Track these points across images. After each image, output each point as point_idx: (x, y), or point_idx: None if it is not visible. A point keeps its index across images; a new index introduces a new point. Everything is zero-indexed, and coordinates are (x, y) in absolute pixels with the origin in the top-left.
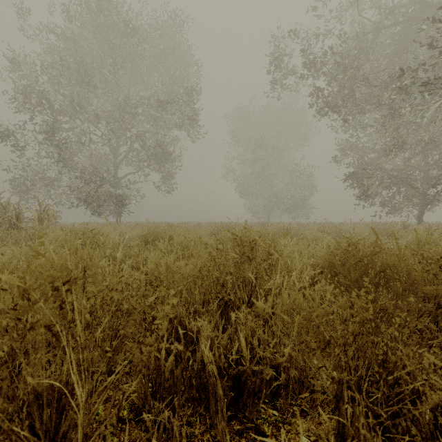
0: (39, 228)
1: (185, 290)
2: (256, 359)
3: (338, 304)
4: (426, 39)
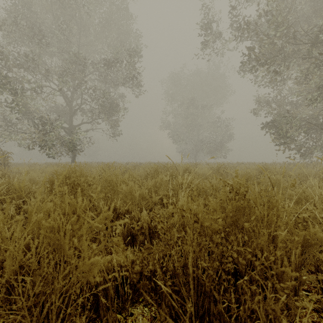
0: None
1: None
2: None
3: None
4: None
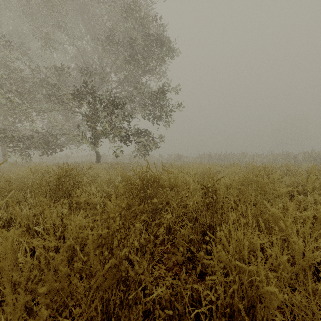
0: None
1: None
2: None
3: None
4: None
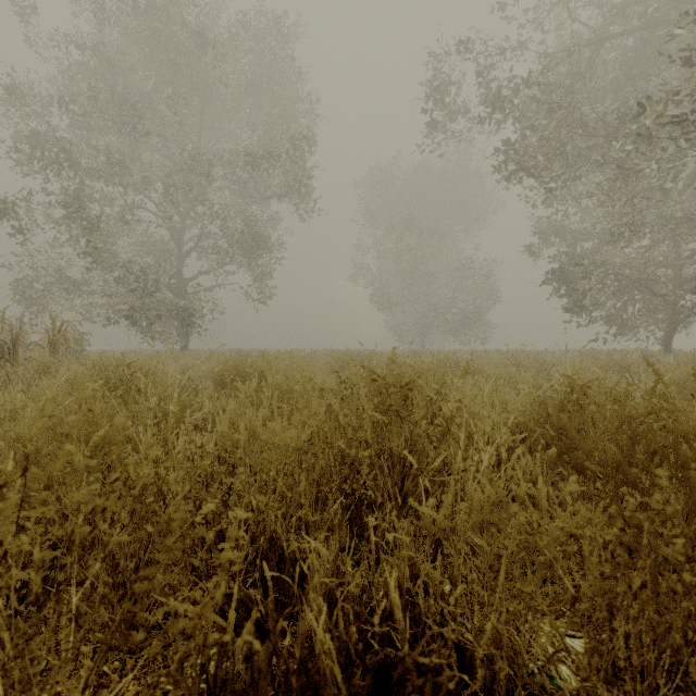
0: (46, 361)
1: (282, 476)
2: (425, 640)
3: (596, 521)
4: (684, 51)
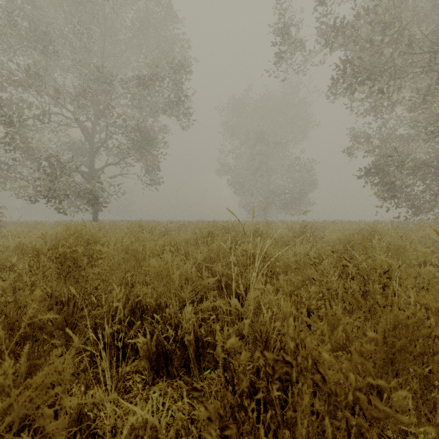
0: None
1: None
2: None
3: None
4: None
